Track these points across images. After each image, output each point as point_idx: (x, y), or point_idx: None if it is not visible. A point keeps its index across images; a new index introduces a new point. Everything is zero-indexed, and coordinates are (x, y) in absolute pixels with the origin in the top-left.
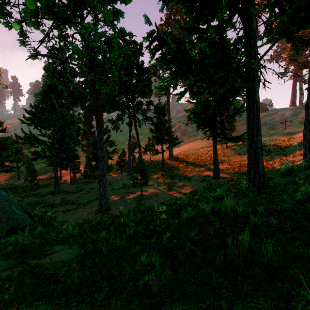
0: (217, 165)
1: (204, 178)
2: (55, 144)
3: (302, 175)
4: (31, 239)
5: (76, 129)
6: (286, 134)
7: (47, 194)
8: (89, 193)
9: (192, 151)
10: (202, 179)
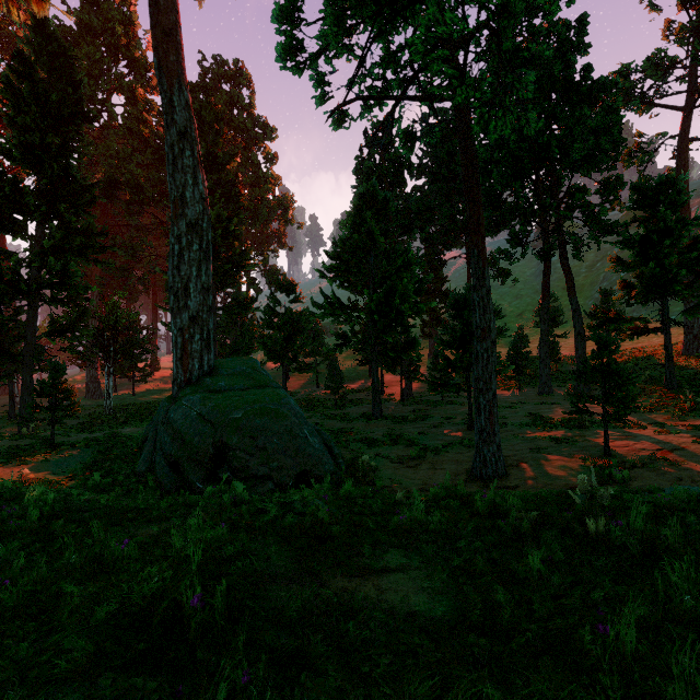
0: None
1: None
2: (375, 314)
3: None
4: (332, 507)
5: (414, 279)
6: None
7: (359, 419)
8: (443, 426)
9: None
10: None
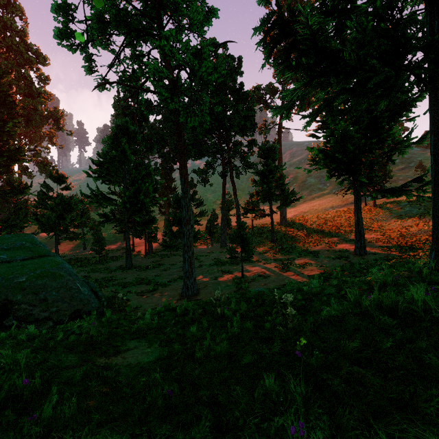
0: (362, 234)
1: (338, 253)
2: (127, 203)
3: None
4: (98, 327)
5: (153, 183)
6: None
7: (117, 270)
8: (169, 270)
9: (316, 213)
10: (335, 255)
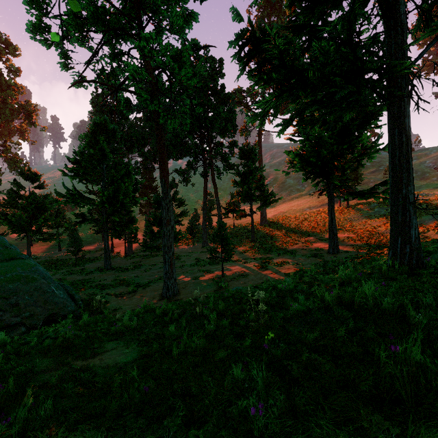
0: (335, 234)
1: (314, 251)
2: (106, 203)
3: None
4: (75, 330)
5: (133, 183)
6: None
7: (95, 271)
8: (150, 271)
9: (294, 213)
10: (311, 253)
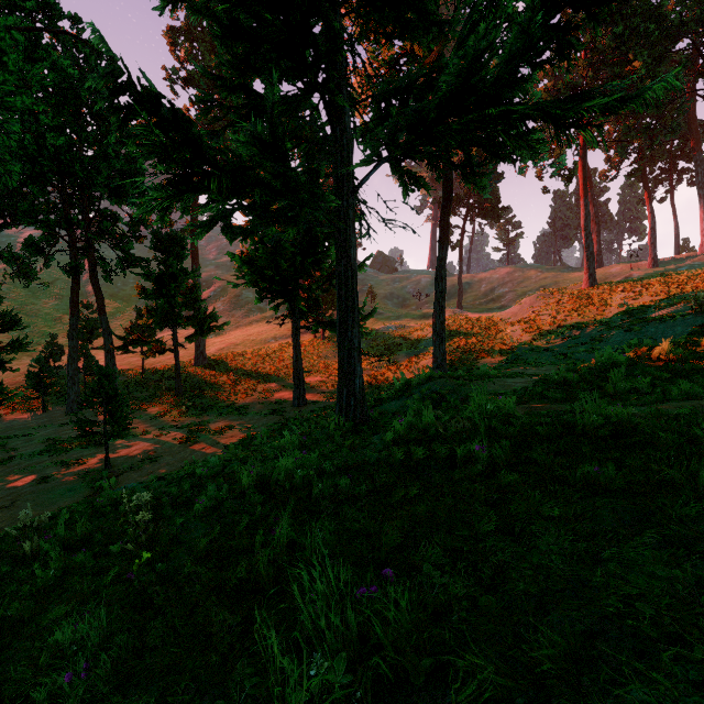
0: (302, 378)
1: (274, 405)
2: None
3: (415, 395)
4: None
5: None
6: (420, 318)
7: None
8: None
9: (252, 346)
10: (269, 409)
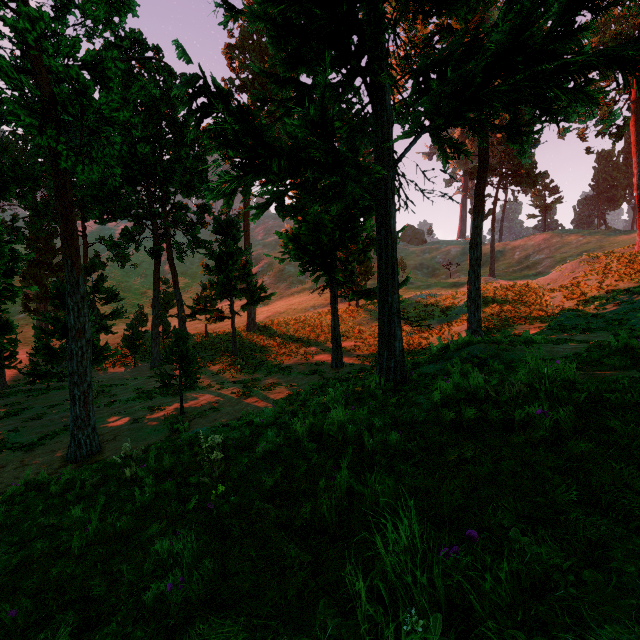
0: (339, 343)
1: (315, 367)
2: None
3: (455, 359)
4: None
5: (5, 258)
6: (451, 287)
7: None
8: (44, 417)
9: (294, 314)
10: (311, 370)
